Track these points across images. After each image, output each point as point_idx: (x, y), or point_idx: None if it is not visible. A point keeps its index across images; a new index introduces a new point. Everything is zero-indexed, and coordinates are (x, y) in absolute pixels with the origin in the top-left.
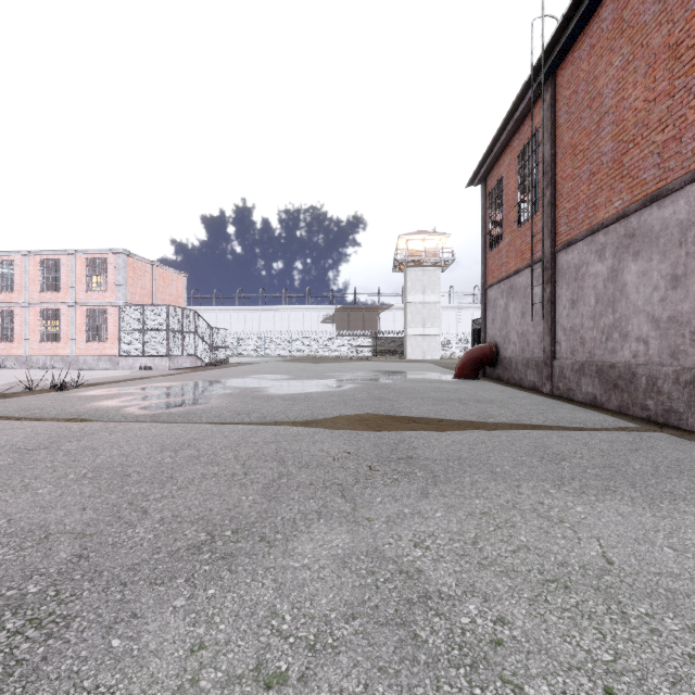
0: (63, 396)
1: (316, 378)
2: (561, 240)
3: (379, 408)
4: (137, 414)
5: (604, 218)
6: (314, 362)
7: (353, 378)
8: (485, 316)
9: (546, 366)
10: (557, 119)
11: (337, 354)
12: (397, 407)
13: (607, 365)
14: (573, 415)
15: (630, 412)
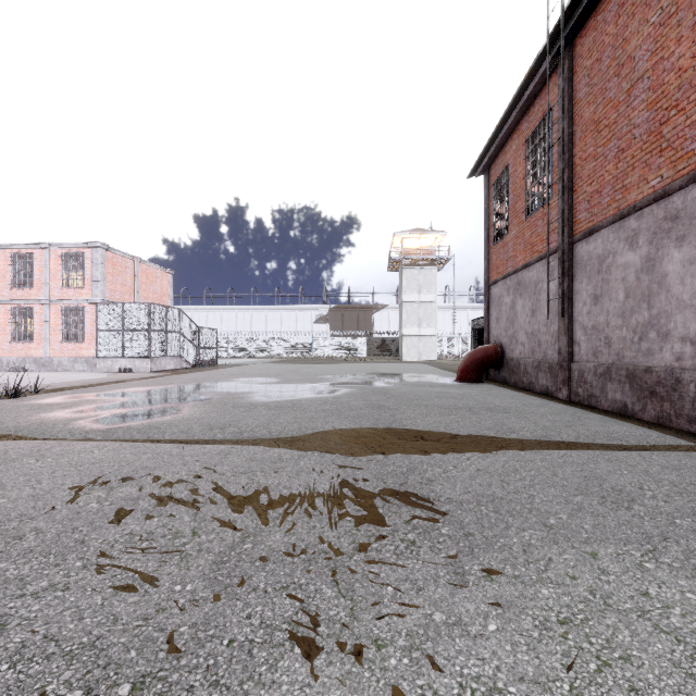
0: (13, 405)
1: (307, 381)
2: (581, 228)
3: (378, 420)
4: (88, 429)
5: (636, 200)
6: (306, 363)
7: (347, 381)
8: (489, 315)
9: (562, 369)
10: (575, 94)
11: (330, 355)
12: (400, 418)
13: (641, 369)
14: (608, 428)
15: (673, 424)
